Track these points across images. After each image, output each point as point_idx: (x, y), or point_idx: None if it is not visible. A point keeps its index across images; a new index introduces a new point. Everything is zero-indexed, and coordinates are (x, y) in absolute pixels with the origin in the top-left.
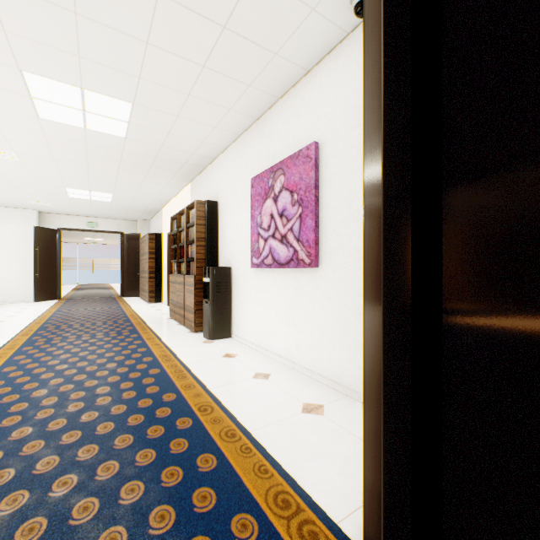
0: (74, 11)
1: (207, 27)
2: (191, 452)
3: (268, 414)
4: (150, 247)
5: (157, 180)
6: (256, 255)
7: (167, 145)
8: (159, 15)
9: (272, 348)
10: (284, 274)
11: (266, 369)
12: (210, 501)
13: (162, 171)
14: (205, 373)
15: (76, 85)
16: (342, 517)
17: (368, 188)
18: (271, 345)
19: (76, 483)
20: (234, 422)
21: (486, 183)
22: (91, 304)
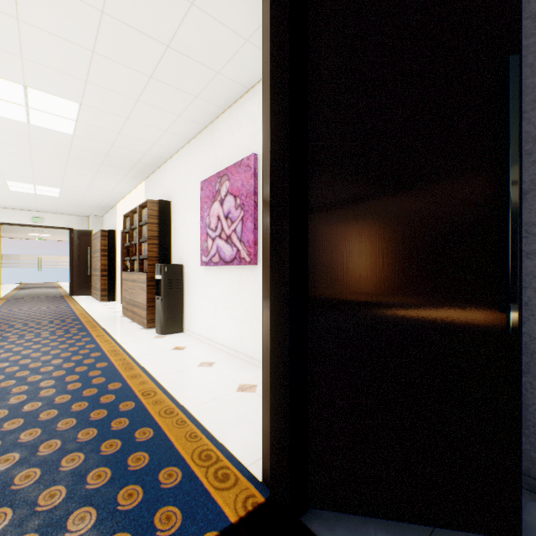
0: (16, 17)
1: (152, 44)
2: (131, 428)
3: (207, 394)
4: (103, 244)
5: (109, 177)
6: (205, 253)
7: (118, 144)
8: (104, 30)
9: (219, 340)
10: (230, 271)
11: (212, 358)
12: (143, 461)
13: (114, 169)
14: (153, 364)
15: (18, 82)
16: (252, 462)
17: (265, 204)
18: (218, 337)
19: (18, 459)
20: (174, 402)
21: (336, 206)
22: (36, 303)
